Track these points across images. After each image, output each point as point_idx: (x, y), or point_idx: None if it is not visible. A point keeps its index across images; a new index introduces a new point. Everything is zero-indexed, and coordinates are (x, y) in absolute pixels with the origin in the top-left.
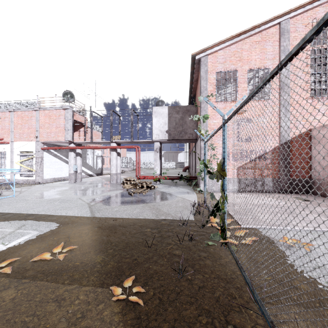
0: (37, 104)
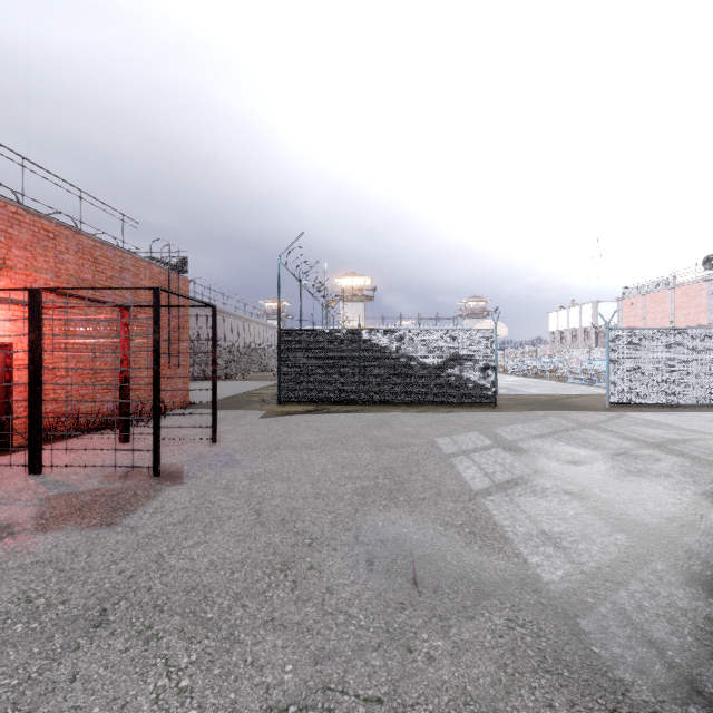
0: (672, 281)
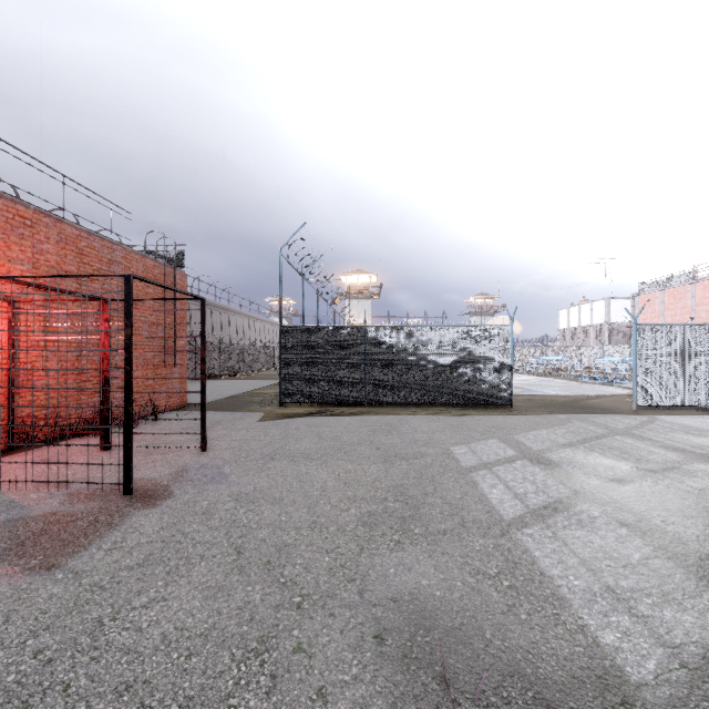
0: (693, 275)
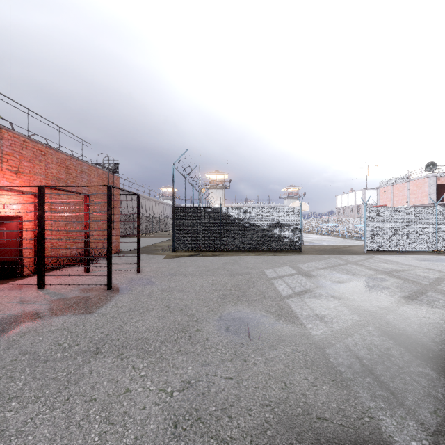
0: (408, 177)
